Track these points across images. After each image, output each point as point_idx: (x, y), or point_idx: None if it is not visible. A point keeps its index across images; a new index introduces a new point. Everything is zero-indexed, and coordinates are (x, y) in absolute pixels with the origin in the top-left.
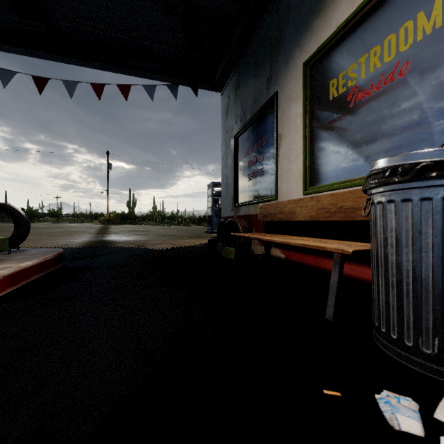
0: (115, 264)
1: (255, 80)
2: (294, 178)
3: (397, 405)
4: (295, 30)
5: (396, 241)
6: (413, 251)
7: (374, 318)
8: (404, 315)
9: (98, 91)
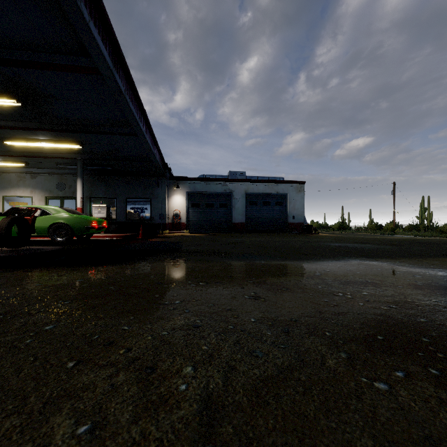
0: None
1: None
2: None
3: None
4: None
5: None
6: None
7: None
8: None
9: None
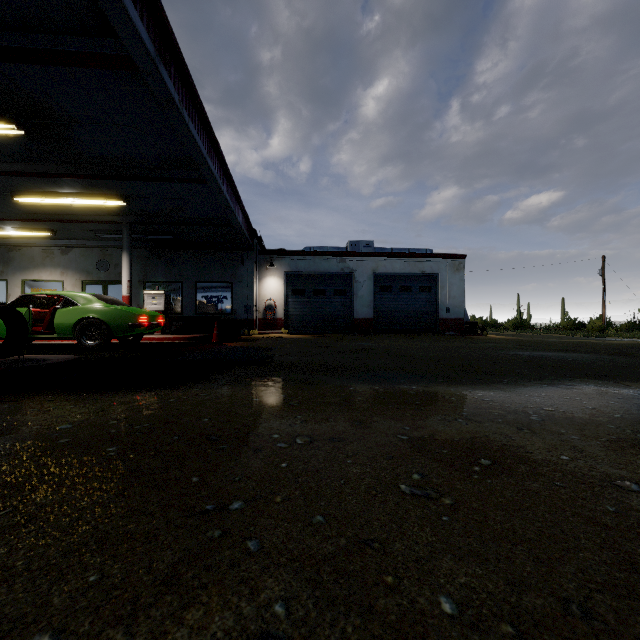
0: None
1: None
2: None
3: None
4: (19, 267)
5: None
6: None
7: None
8: None
9: None
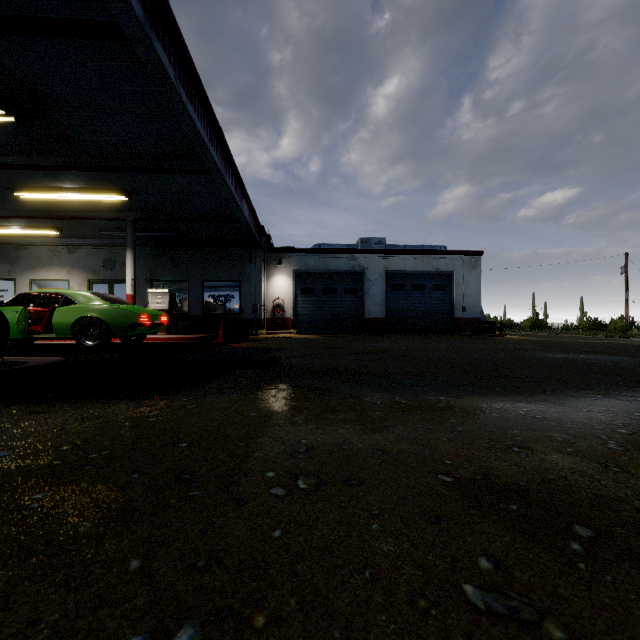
0: None
1: None
2: None
3: None
4: (26, 266)
5: None
6: None
7: None
8: None
9: None
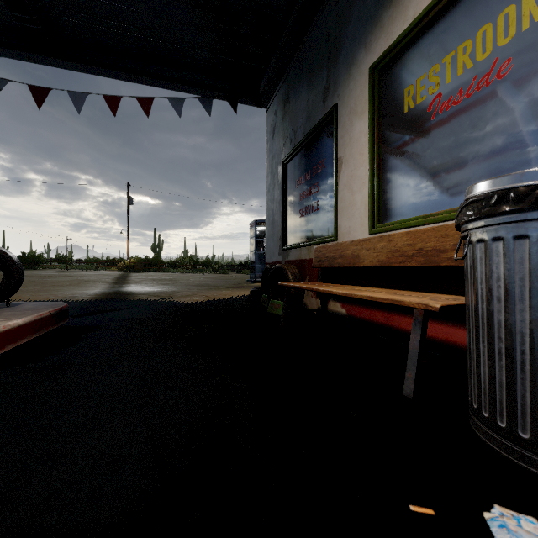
0: (132, 322)
1: (309, 91)
2: (358, 213)
3: (517, 531)
4: (360, 26)
5: (505, 293)
6: (531, 307)
7: (471, 397)
8: (517, 395)
9: (112, 106)
